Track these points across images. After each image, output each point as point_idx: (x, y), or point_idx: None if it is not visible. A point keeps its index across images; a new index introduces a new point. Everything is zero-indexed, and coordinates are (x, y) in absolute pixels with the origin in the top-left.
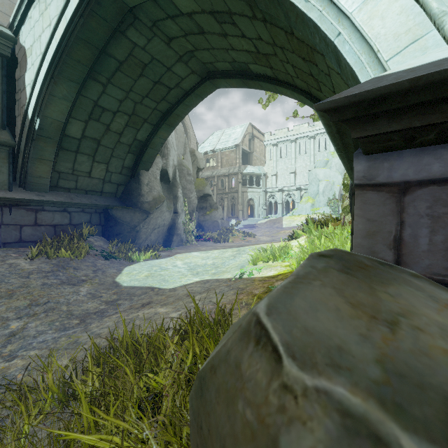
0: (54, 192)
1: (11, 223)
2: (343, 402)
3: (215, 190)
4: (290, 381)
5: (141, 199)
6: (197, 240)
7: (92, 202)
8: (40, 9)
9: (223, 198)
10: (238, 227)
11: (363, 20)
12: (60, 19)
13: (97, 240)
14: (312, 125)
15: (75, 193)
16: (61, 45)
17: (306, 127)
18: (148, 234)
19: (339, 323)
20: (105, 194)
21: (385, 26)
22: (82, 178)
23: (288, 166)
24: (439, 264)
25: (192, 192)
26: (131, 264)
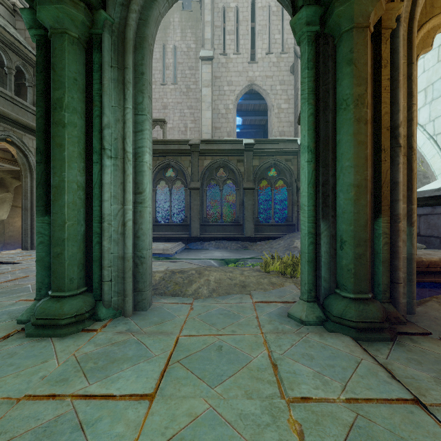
0: None
1: None
2: None
3: None
4: None
5: None
6: None
7: None
8: None
9: None
10: None
11: (431, 163)
12: None
13: None
14: None
15: None
16: None
17: None
18: None
19: None
20: None
21: (436, 166)
22: None
23: None
24: (424, 232)
25: None
26: None
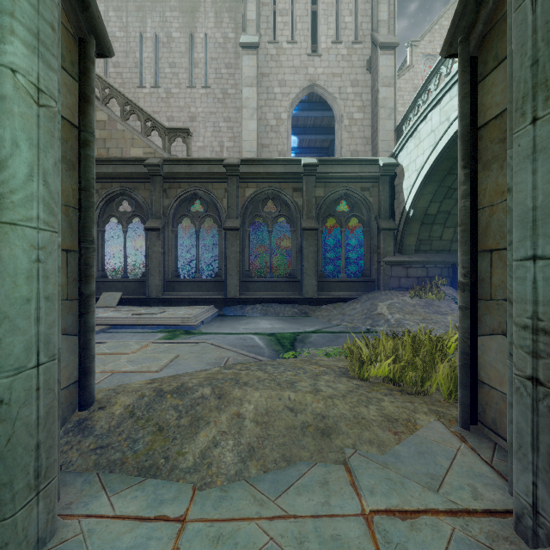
0: (416, 254)
1: (395, 276)
2: None
3: None
4: None
5: None
6: None
7: (442, 259)
8: (415, 143)
9: None
10: None
11: None
12: (432, 152)
13: (447, 289)
14: None
15: (429, 253)
16: (431, 166)
17: None
18: None
19: None
20: (452, 252)
21: None
22: (435, 242)
23: None
24: None
25: None
26: None
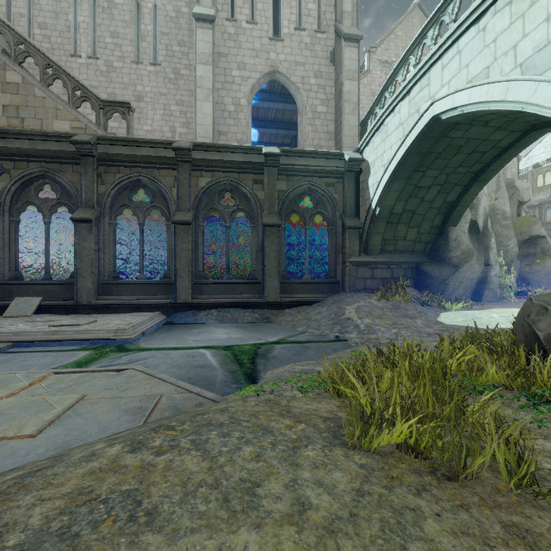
0: (381, 255)
1: (360, 277)
2: (541, 304)
3: None
4: (533, 302)
5: (448, 254)
6: (517, 297)
7: (406, 260)
8: (382, 137)
9: None
10: None
11: None
12: (401, 146)
13: (411, 290)
14: None
15: (394, 254)
16: (400, 161)
17: None
18: (456, 288)
19: (549, 299)
20: (415, 253)
21: None
22: (399, 242)
23: None
24: None
25: (510, 238)
26: (445, 312)
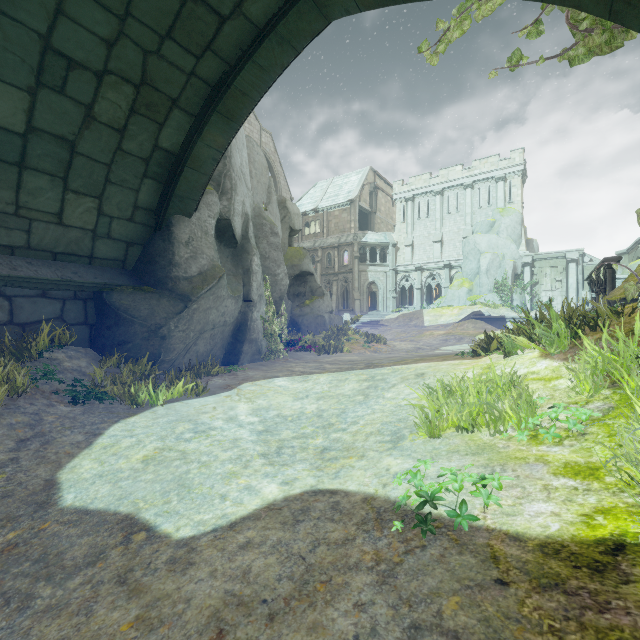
0: None
1: None
2: None
3: (319, 268)
4: None
5: (172, 271)
6: (288, 349)
7: (63, 277)
8: None
9: (331, 281)
10: (354, 326)
11: None
12: None
13: (75, 356)
14: (468, 168)
15: (27, 257)
16: None
17: (458, 170)
18: (191, 342)
19: None
20: (99, 263)
21: None
22: (43, 226)
23: (430, 231)
24: None
25: (280, 264)
26: (134, 414)
